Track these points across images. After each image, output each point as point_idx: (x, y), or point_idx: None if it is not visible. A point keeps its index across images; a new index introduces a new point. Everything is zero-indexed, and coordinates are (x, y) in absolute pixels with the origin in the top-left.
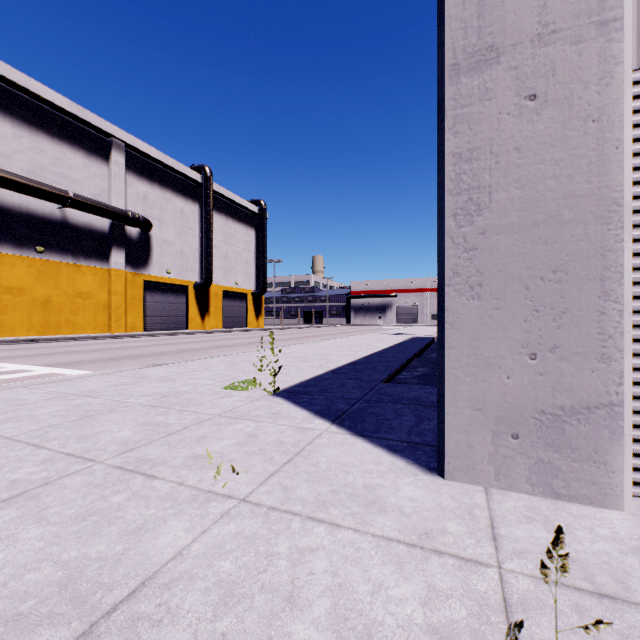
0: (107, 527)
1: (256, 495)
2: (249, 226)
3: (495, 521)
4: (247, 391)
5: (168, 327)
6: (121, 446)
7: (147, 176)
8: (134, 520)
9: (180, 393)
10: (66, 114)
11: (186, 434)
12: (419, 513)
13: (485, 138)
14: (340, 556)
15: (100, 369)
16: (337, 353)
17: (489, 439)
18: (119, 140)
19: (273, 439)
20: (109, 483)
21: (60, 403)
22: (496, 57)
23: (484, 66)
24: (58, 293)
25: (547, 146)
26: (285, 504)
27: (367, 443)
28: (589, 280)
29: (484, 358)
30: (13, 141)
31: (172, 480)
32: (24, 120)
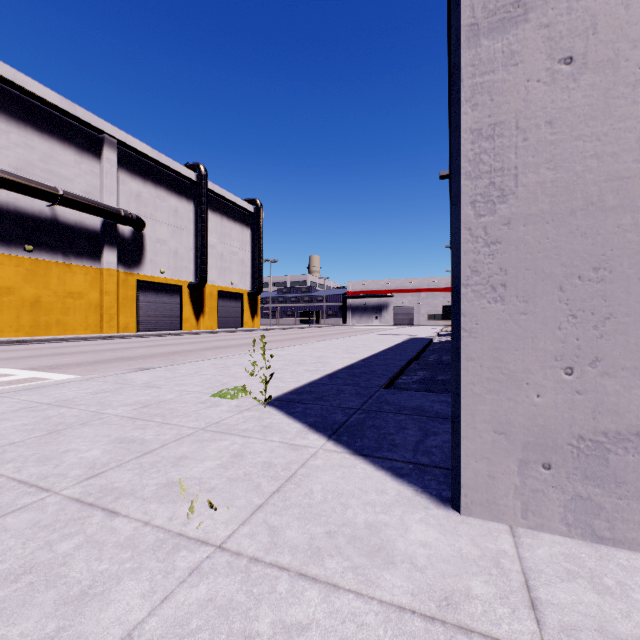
0: (43, 592)
1: (236, 540)
2: (245, 225)
3: (530, 578)
4: (237, 399)
5: (162, 327)
6: (85, 470)
7: (140, 174)
8: (79, 580)
9: (164, 402)
10: (56, 109)
11: (163, 454)
12: (435, 566)
13: (510, 110)
14: (338, 638)
15: (85, 373)
16: (334, 355)
17: (515, 468)
18: (111, 137)
19: (261, 460)
20: (60, 523)
21: (29, 415)
22: (523, 14)
23: (509, 25)
24: (48, 293)
25: (586, 118)
26: (271, 553)
27: (368, 465)
28: (639, 279)
29: (509, 372)
30: (0, 137)
31: (137, 518)
32: (12, 115)
